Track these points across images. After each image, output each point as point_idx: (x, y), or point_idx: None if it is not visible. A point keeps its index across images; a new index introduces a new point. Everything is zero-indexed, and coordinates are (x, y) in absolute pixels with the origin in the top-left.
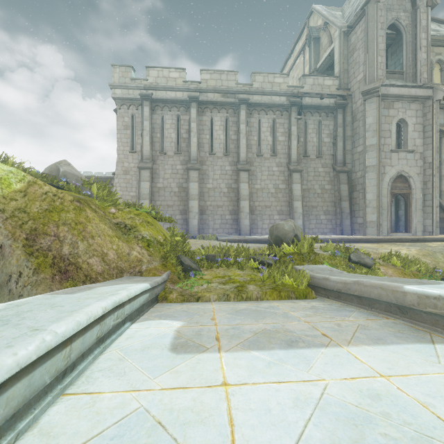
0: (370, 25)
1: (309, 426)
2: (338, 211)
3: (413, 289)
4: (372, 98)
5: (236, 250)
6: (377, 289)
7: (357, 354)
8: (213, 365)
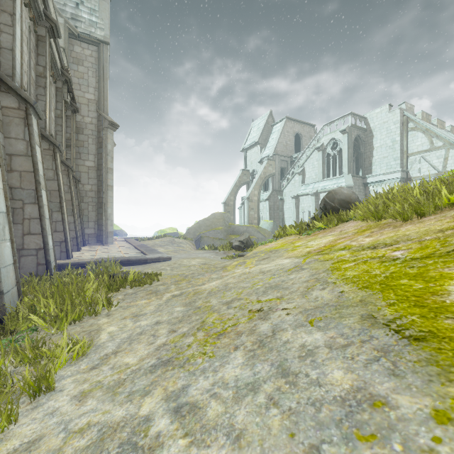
0: (106, 65)
1: None
2: (79, 222)
3: None
4: (111, 130)
5: None
6: None
7: None
8: None
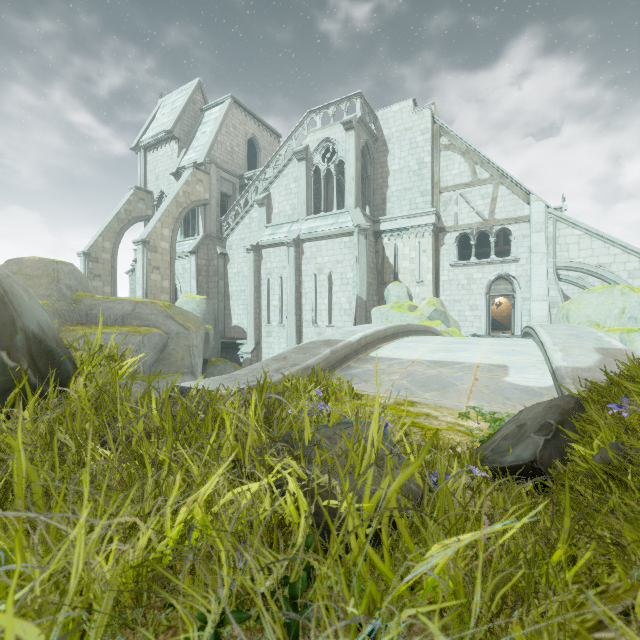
0: None
1: (461, 352)
2: None
3: (354, 340)
4: None
5: (263, 404)
6: (344, 349)
7: (415, 357)
8: (484, 360)
